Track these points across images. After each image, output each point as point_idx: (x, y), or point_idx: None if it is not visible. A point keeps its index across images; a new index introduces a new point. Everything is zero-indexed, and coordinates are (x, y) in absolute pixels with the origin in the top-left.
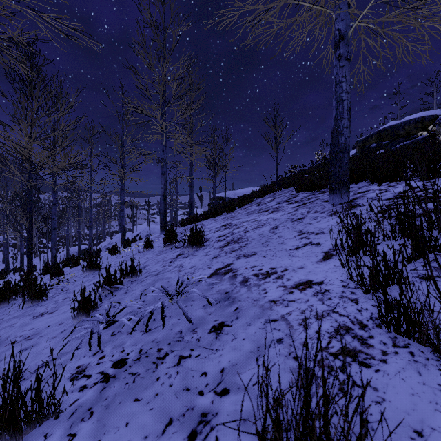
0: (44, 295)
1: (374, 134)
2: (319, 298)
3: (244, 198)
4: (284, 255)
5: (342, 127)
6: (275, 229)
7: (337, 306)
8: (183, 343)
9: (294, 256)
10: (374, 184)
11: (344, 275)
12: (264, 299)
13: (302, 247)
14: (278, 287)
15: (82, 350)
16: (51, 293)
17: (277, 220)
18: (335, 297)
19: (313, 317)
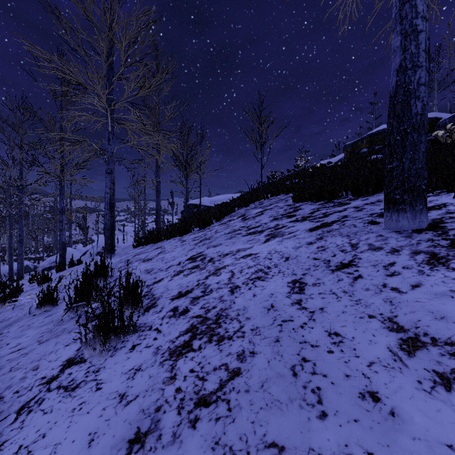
0: None
1: (365, 137)
2: None
3: (223, 208)
4: None
5: (416, 84)
6: (300, 290)
7: None
8: None
9: None
10: (434, 194)
11: None
12: None
13: None
14: None
15: None
16: None
17: (292, 259)
18: None
19: None
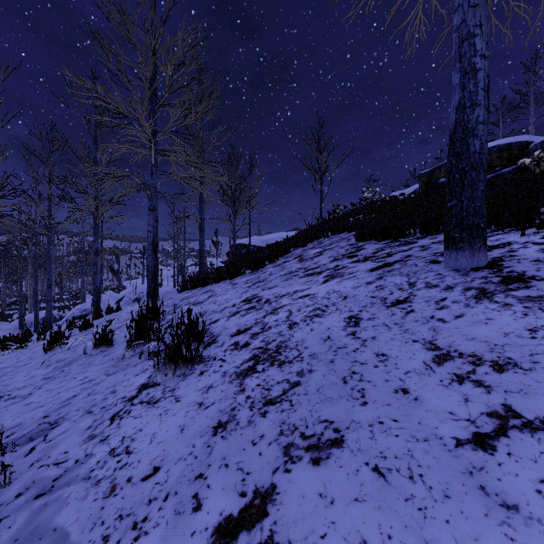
0: None
1: (443, 165)
2: None
3: (277, 249)
4: (460, 483)
5: (474, 122)
6: (355, 324)
7: None
8: None
9: (517, 513)
10: (504, 231)
11: None
12: None
13: (498, 434)
14: None
15: None
16: None
17: (349, 298)
18: None
19: None
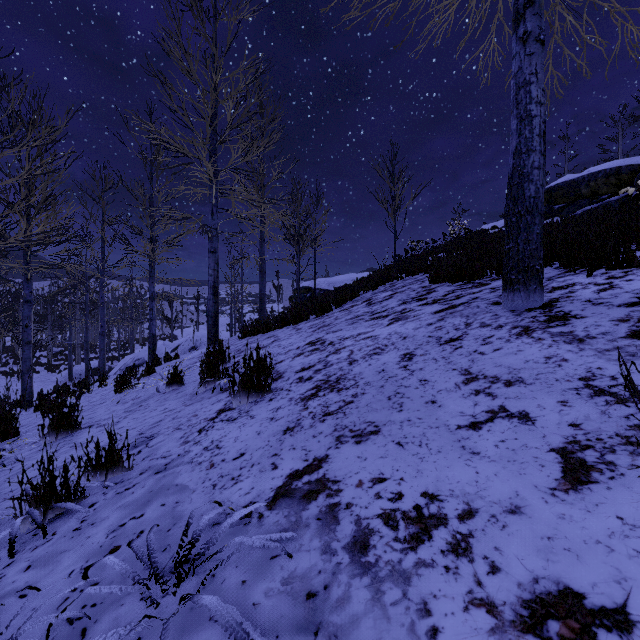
0: None
1: None
2: None
3: (344, 292)
4: (450, 445)
5: (530, 168)
6: (408, 359)
7: None
8: None
9: (477, 455)
10: (576, 272)
11: None
12: None
13: (487, 421)
14: (470, 608)
15: None
16: None
17: (408, 338)
18: None
19: None
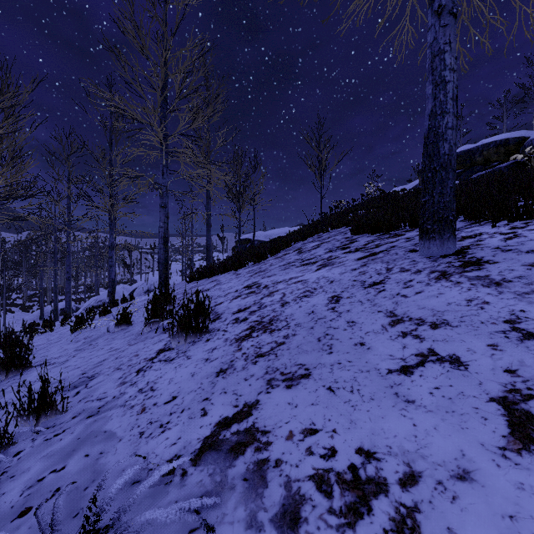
0: None
1: None
2: None
3: (278, 242)
4: (382, 392)
5: (444, 128)
6: (336, 301)
7: None
8: None
9: (412, 404)
10: (480, 224)
11: None
12: None
13: (418, 365)
14: None
15: None
16: None
17: (335, 282)
18: None
19: None
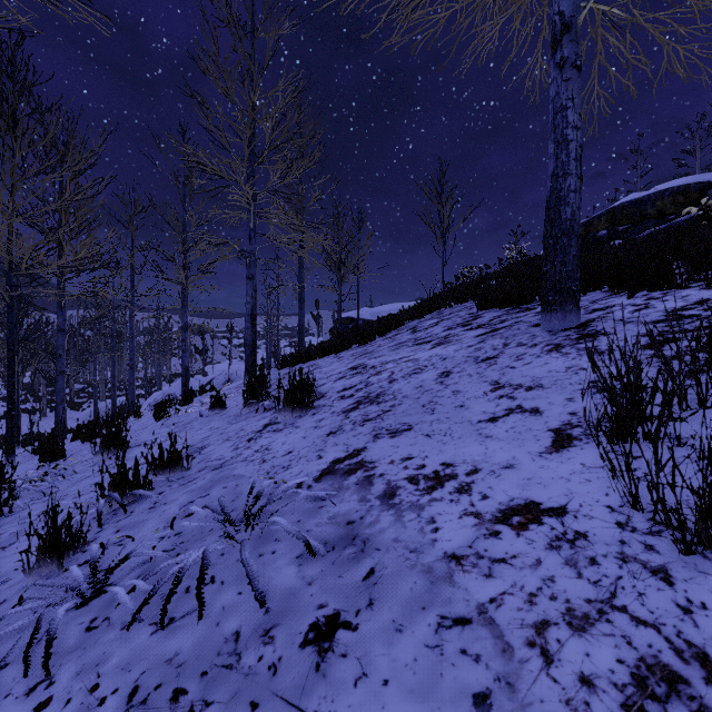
0: (6, 506)
1: (604, 213)
2: (565, 556)
3: (388, 320)
4: (469, 433)
5: (566, 191)
6: (445, 376)
7: (621, 590)
8: (237, 677)
9: (490, 437)
10: (619, 295)
11: (614, 494)
12: (434, 548)
13: (504, 416)
14: (463, 516)
15: (10, 672)
16: (24, 499)
17: (448, 359)
18: (606, 557)
19: (563, 620)
